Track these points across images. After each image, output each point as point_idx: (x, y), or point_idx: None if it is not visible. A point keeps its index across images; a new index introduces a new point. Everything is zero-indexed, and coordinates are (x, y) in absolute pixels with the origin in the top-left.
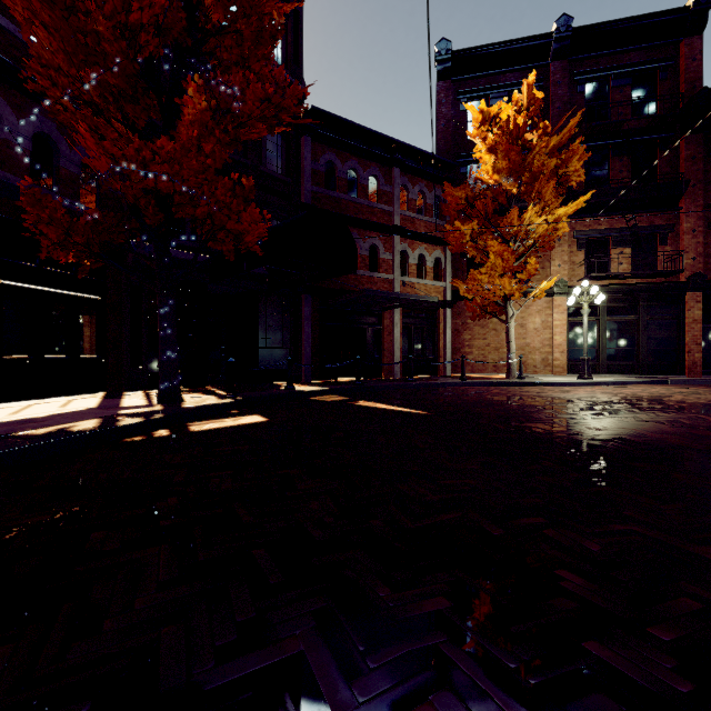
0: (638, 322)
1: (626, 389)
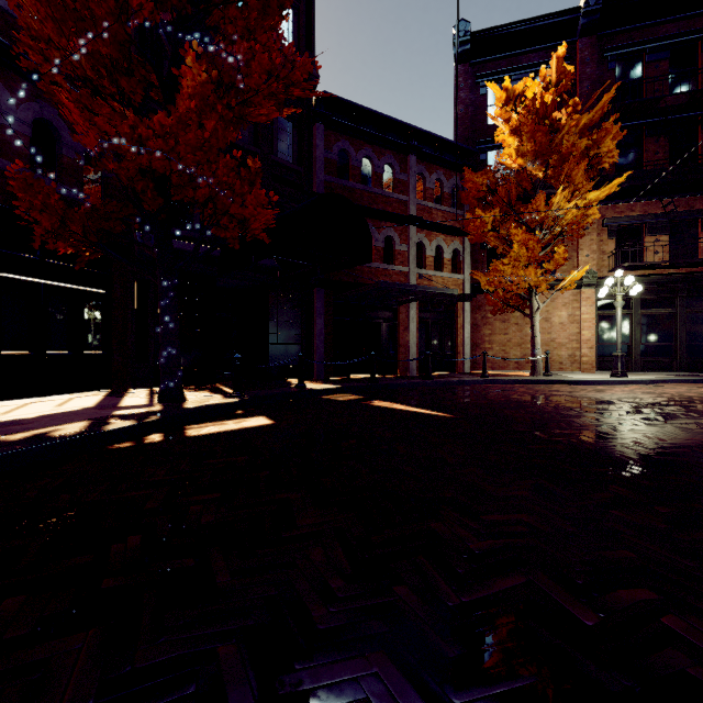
0: (676, 315)
1: (668, 388)
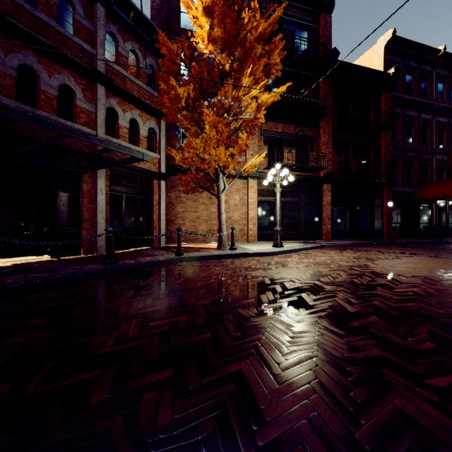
0: (299, 203)
1: (317, 256)
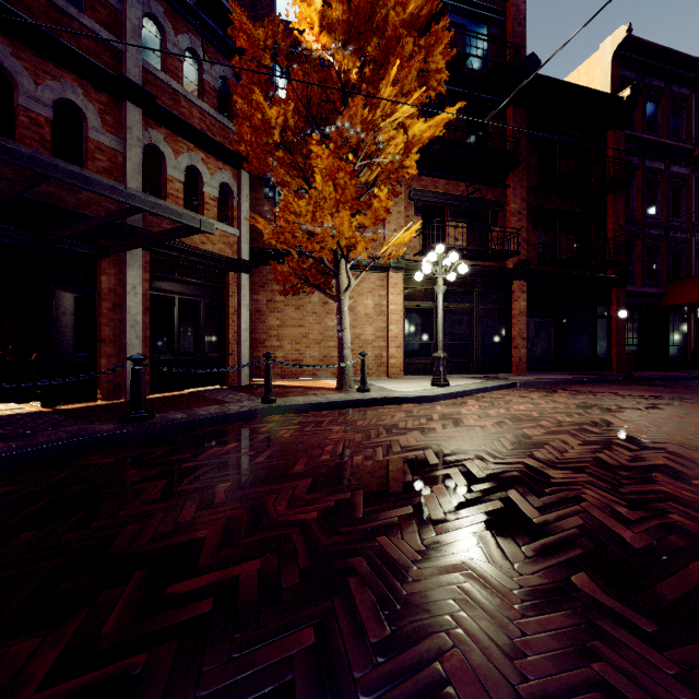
0: (473, 312)
1: (510, 403)
